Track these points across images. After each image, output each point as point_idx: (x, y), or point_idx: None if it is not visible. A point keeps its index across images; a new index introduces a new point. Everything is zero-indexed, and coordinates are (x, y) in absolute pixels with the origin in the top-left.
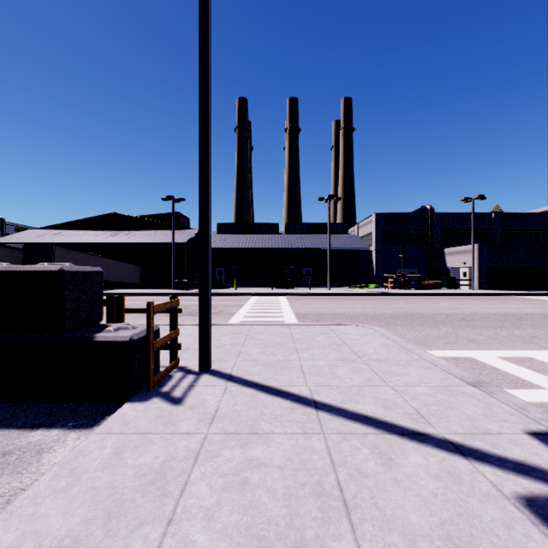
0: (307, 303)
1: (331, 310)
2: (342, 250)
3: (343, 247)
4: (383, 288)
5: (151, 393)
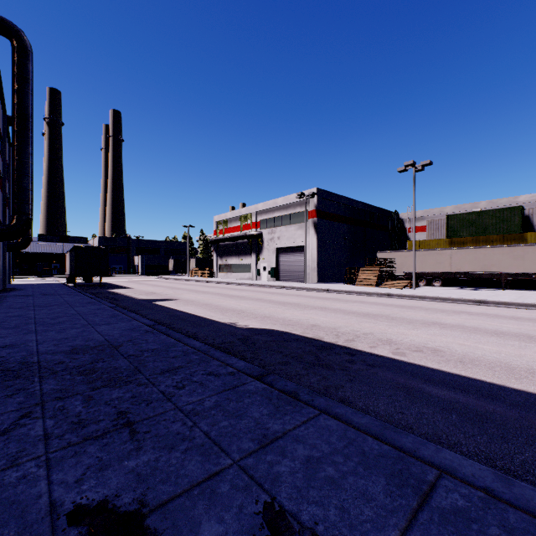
0: None
1: None
2: None
3: None
4: None
5: None
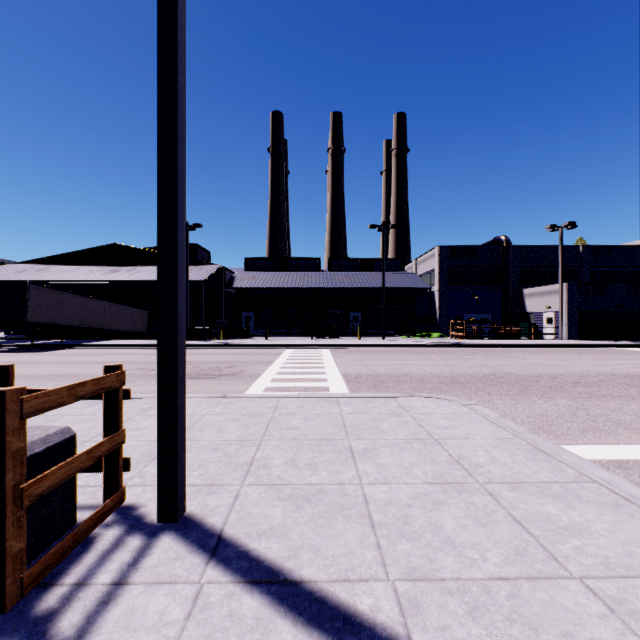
0: (358, 359)
1: (391, 369)
2: (398, 291)
3: (399, 288)
4: (448, 337)
5: (2, 621)
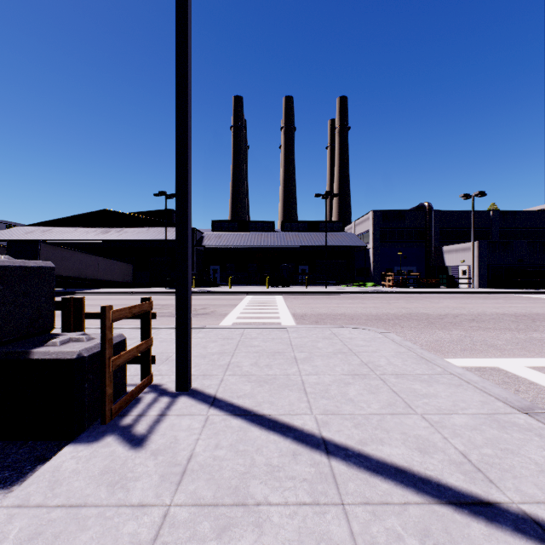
0: (305, 302)
1: (330, 310)
2: (339, 248)
3: (340, 245)
4: (380, 286)
5: (106, 427)
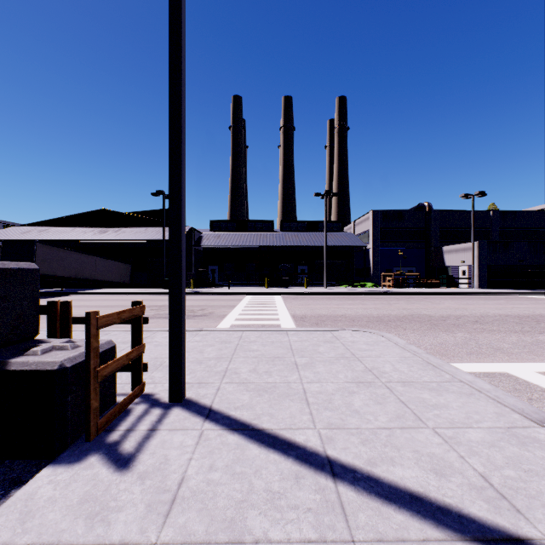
0: (304, 303)
1: (331, 311)
2: (338, 248)
3: (340, 245)
4: (380, 286)
5: (90, 445)
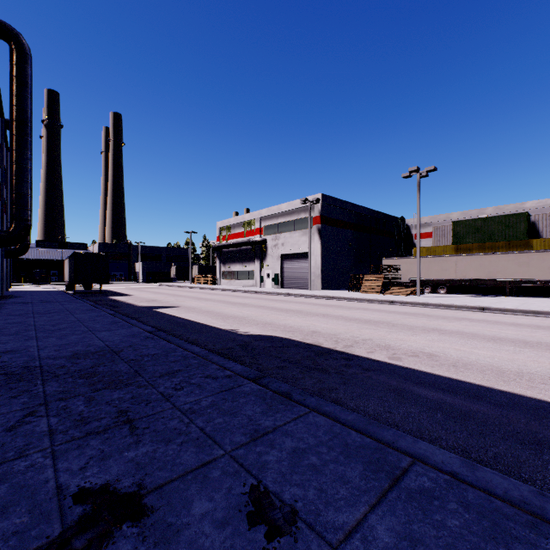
0: None
1: None
2: None
3: None
4: None
5: None
